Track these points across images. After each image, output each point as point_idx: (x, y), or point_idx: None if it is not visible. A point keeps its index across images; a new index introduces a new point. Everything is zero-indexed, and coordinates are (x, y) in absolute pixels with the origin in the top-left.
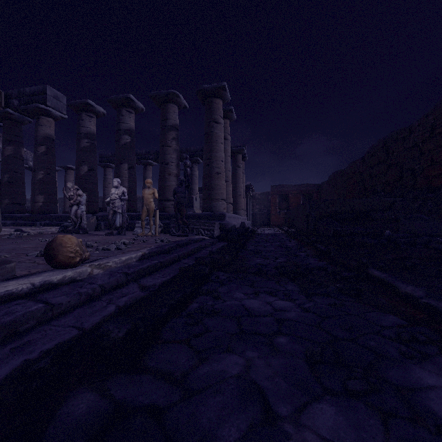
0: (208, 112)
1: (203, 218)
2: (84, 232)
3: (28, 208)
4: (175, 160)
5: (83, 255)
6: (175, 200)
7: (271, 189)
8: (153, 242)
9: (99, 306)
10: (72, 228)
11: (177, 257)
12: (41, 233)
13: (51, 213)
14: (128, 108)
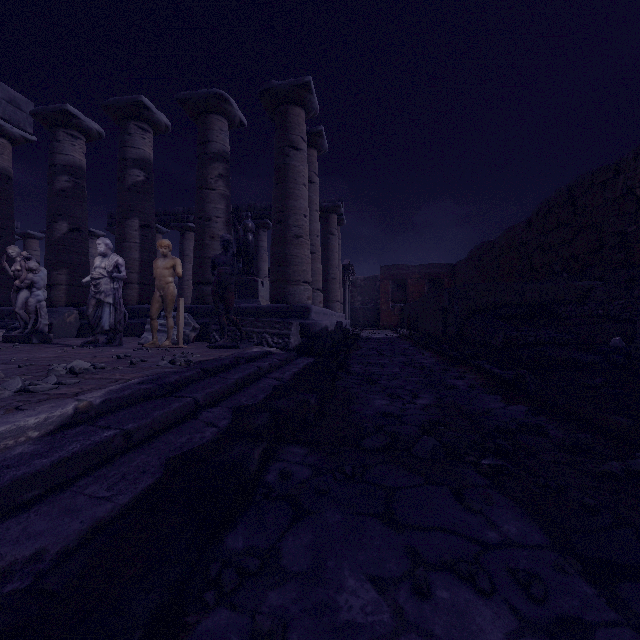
0: (280, 129)
1: (271, 314)
2: (43, 340)
3: None
4: (222, 213)
5: None
6: (215, 279)
7: (381, 271)
8: (152, 365)
9: None
10: (19, 332)
11: (190, 407)
12: None
13: (3, 306)
14: (141, 121)
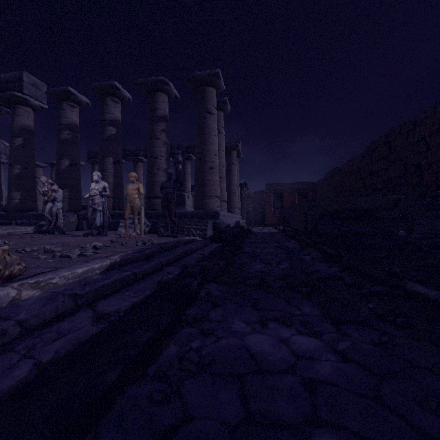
0: (200, 101)
1: (195, 217)
2: (60, 232)
3: (6, 206)
4: (164, 154)
5: (7, 271)
6: (163, 196)
7: (266, 187)
8: (133, 245)
9: (1, 365)
10: (46, 227)
11: (159, 265)
12: (10, 233)
13: (29, 211)
14: (114, 97)
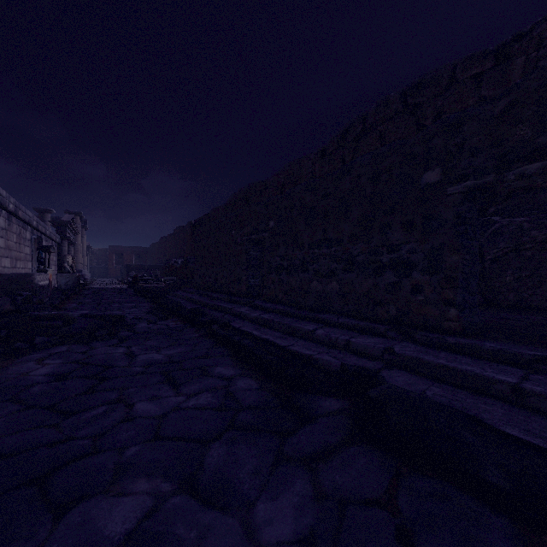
0: None
1: None
2: None
3: None
4: None
5: None
6: None
7: (109, 248)
8: None
9: None
10: None
11: None
12: None
13: None
14: None
